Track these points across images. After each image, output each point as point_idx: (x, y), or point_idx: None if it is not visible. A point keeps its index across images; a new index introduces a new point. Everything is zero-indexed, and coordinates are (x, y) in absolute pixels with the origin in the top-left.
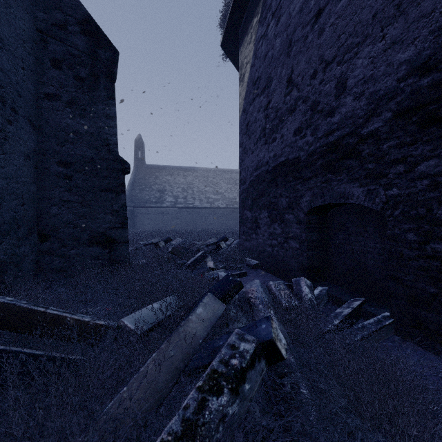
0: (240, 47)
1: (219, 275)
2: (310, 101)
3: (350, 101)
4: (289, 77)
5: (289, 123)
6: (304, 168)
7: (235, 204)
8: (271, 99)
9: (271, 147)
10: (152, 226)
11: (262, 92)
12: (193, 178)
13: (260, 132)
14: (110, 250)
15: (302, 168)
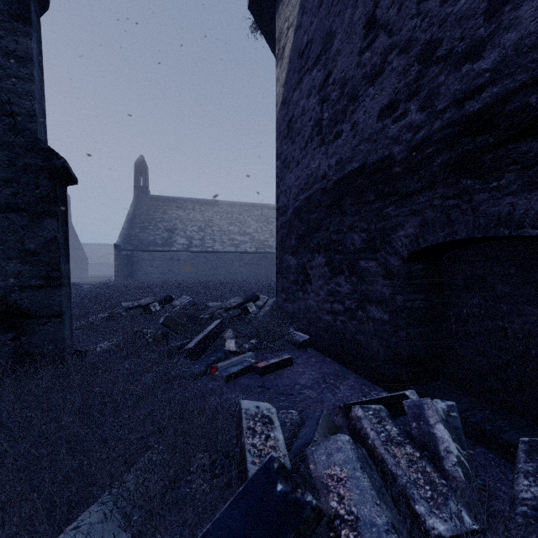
0: (278, 9)
1: (242, 413)
2: (418, 45)
3: (533, 10)
4: (368, 16)
5: (369, 99)
6: (403, 174)
7: (267, 247)
8: (333, 69)
9: (331, 148)
10: (158, 276)
11: (314, 64)
12: (213, 214)
13: (311, 128)
14: (17, 333)
15: (397, 176)
